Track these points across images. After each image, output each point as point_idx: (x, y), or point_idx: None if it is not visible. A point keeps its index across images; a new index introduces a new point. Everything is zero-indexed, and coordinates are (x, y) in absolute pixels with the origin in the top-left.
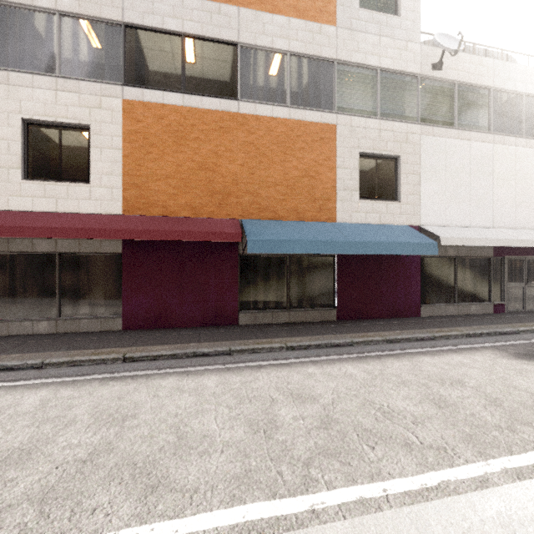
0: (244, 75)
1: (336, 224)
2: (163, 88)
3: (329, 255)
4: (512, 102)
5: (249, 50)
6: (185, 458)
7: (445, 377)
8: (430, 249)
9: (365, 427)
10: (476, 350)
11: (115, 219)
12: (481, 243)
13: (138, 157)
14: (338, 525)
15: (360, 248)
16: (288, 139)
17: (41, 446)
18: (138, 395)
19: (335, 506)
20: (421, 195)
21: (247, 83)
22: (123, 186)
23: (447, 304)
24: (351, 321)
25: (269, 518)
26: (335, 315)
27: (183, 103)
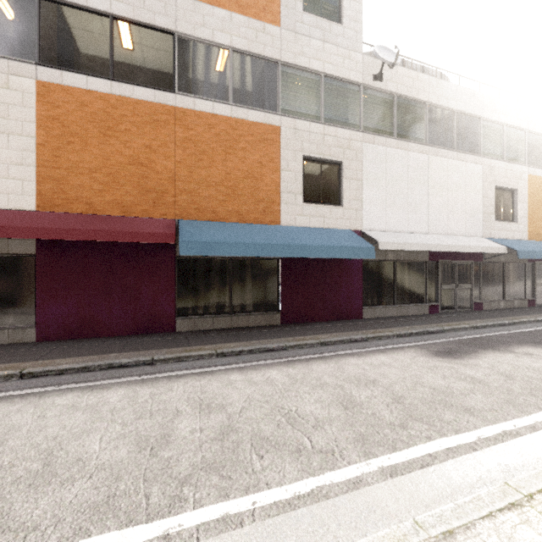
0: (183, 67)
1: (280, 227)
2: (86, 72)
3: (274, 258)
4: (445, 117)
5: (188, 41)
6: (41, 489)
7: (362, 378)
8: (368, 253)
9: (263, 435)
10: (401, 350)
11: (25, 216)
12: (416, 247)
13: (55, 146)
14: None
15: (299, 251)
16: (230, 138)
17: None
18: (20, 417)
19: (194, 527)
20: (363, 201)
21: (185, 76)
22: (37, 179)
23: (388, 306)
24: (295, 325)
25: None
26: (278, 319)
27: (112, 91)
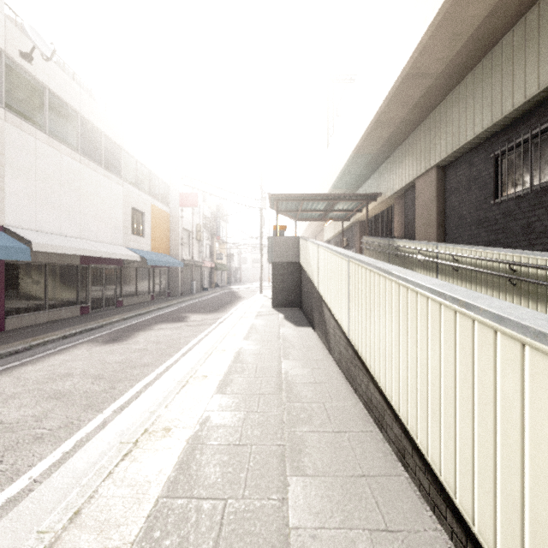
0: None
1: None
2: None
3: None
4: (95, 134)
5: None
6: None
7: (54, 376)
8: (23, 255)
9: None
10: (74, 347)
11: None
12: (73, 251)
13: None
14: None
15: None
16: None
17: None
18: None
19: None
20: (7, 191)
21: None
22: None
23: (38, 312)
24: None
25: None
26: None
27: None
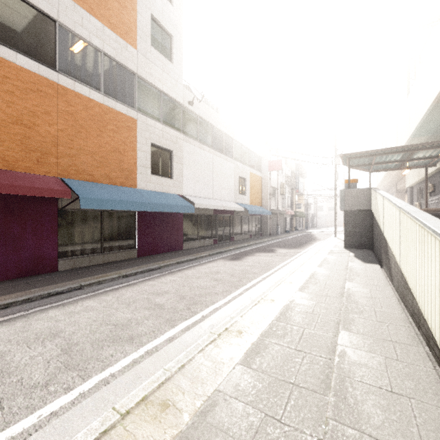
0: (63, 52)
1: (138, 190)
2: None
3: (132, 211)
4: (219, 135)
5: (68, 32)
6: (131, 328)
7: (212, 272)
8: (191, 210)
9: (198, 294)
10: (216, 260)
11: None
12: (211, 207)
13: None
14: (213, 315)
15: (158, 207)
16: (102, 120)
17: (5, 367)
18: (40, 325)
19: (208, 313)
20: (183, 177)
21: (65, 60)
22: None
23: (195, 241)
24: (147, 256)
25: (191, 324)
26: (136, 254)
27: None
